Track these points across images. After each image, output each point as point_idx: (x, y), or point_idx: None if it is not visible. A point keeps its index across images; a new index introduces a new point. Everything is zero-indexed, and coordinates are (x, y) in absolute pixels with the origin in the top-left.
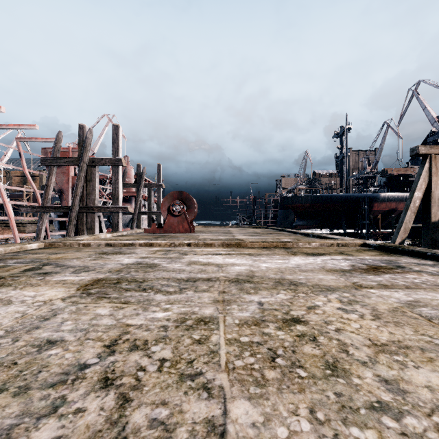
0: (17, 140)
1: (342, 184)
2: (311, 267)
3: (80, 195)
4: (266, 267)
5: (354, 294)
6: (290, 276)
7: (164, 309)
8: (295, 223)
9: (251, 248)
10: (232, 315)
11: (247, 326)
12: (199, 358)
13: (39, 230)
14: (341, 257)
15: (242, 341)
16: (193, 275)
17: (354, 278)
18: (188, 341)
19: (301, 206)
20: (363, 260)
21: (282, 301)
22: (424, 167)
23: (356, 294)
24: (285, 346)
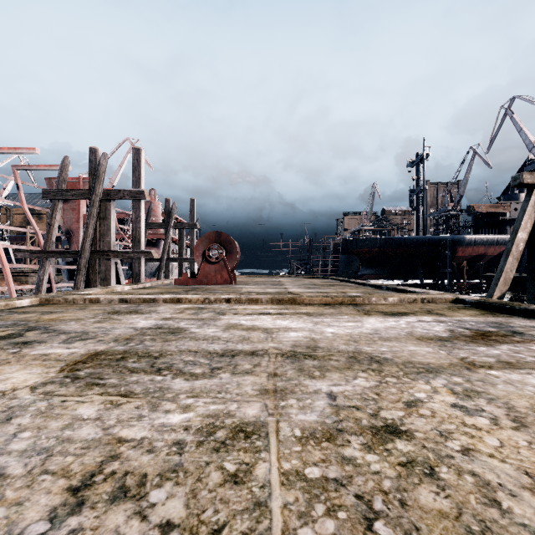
0: (14, 168)
1: (418, 224)
2: (394, 334)
3: (92, 236)
4: (332, 333)
5: (470, 379)
6: (368, 347)
7: (183, 407)
8: (360, 272)
9: (309, 305)
10: (289, 420)
11: (314, 443)
12: (234, 521)
13: (40, 281)
14: (432, 318)
15: (309, 476)
16: (232, 346)
17: (460, 351)
18: (217, 476)
19: (368, 251)
20: (463, 323)
21: (364, 391)
22: (530, 201)
23: (472, 379)
24: (385, 490)
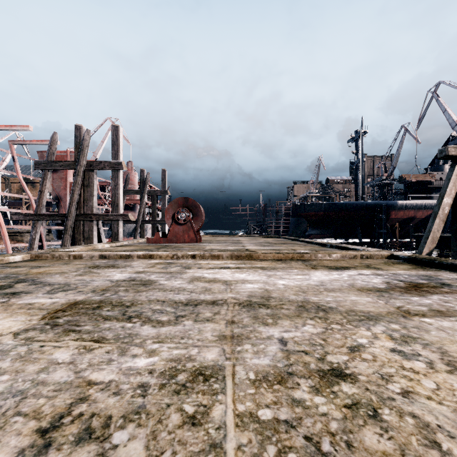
0: (10, 142)
1: (357, 191)
2: (338, 285)
3: (77, 201)
4: (284, 284)
5: (406, 326)
6: (315, 297)
7: (149, 352)
8: (308, 232)
9: (264, 260)
10: (244, 364)
11: (267, 386)
12: None
13: (32, 240)
14: (370, 272)
15: (261, 418)
16: (195, 296)
17: (396, 301)
18: (176, 418)
19: (314, 214)
20: (398, 276)
21: (311, 337)
22: (454, 170)
23: (408, 326)
24: (333, 432)
